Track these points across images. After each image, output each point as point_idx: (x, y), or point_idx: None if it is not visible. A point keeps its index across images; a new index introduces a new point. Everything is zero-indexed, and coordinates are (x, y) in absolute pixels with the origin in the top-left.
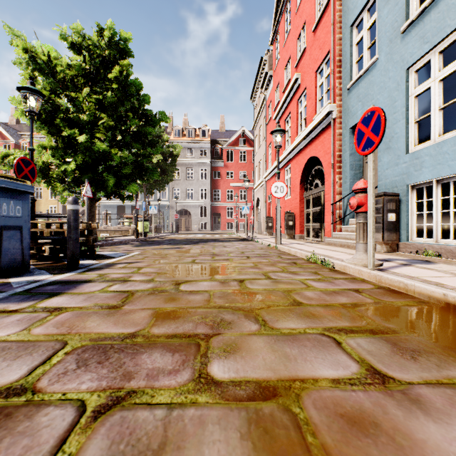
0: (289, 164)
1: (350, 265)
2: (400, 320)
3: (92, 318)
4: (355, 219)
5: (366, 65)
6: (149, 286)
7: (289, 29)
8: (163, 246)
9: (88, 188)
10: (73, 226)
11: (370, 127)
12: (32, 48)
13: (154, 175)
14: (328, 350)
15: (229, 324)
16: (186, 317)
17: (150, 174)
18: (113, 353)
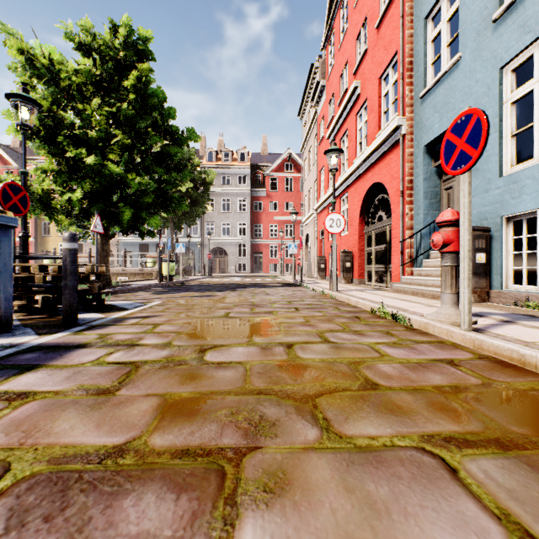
0: (346, 193)
1: (435, 323)
2: (535, 420)
3: (67, 414)
4: (430, 260)
5: (445, 66)
6: (163, 355)
7: (346, 28)
8: (191, 294)
9: (98, 222)
10: (70, 270)
11: (465, 137)
12: (29, 49)
13: (181, 206)
14: (439, 487)
15: (273, 427)
16: (208, 412)
17: (176, 204)
18: (78, 492)
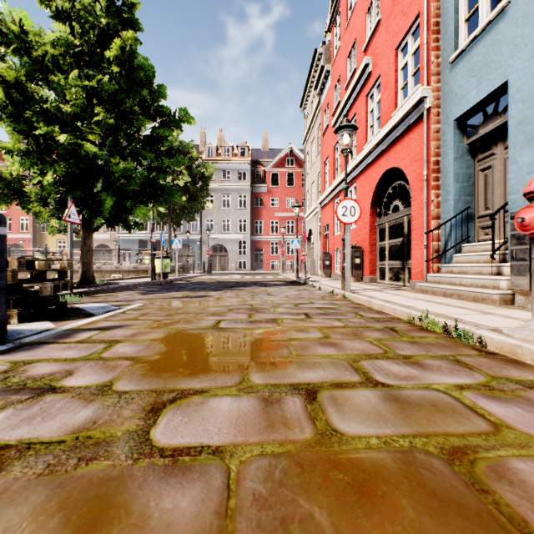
0: (354, 183)
1: None
2: None
3: None
4: (464, 255)
5: (487, 18)
6: (78, 421)
7: (355, 2)
8: (182, 294)
9: (73, 210)
10: None
11: None
12: None
13: (174, 196)
14: None
15: None
16: None
17: (168, 194)
18: None
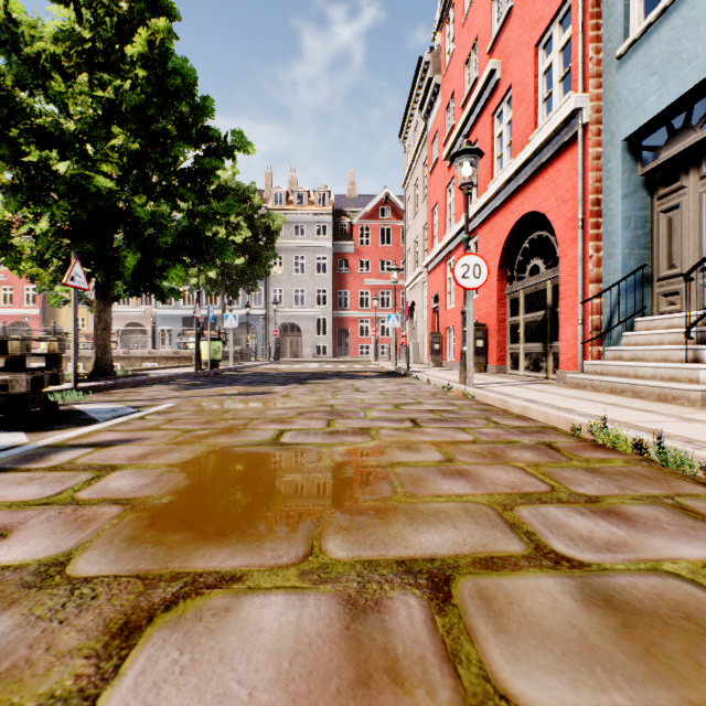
0: (475, 236)
1: None
2: None
3: None
4: (638, 333)
5: None
6: None
7: None
8: (234, 389)
9: (78, 270)
10: None
11: None
12: None
13: (225, 254)
14: None
15: None
16: None
17: (217, 250)
18: None
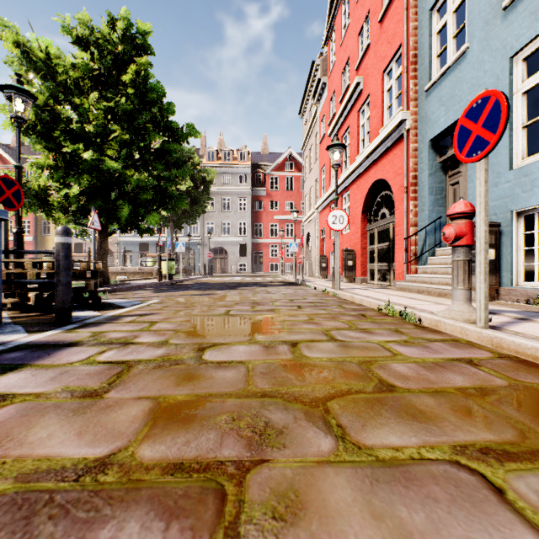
0: (348, 191)
1: (447, 320)
2: None
3: (46, 420)
4: (436, 258)
5: (452, 58)
6: (159, 353)
7: (348, 23)
8: (191, 292)
9: (96, 218)
10: (63, 265)
11: (482, 121)
12: (25, 42)
13: (181, 203)
14: (486, 513)
15: (280, 435)
16: (206, 417)
17: (176, 202)
18: (45, 520)
